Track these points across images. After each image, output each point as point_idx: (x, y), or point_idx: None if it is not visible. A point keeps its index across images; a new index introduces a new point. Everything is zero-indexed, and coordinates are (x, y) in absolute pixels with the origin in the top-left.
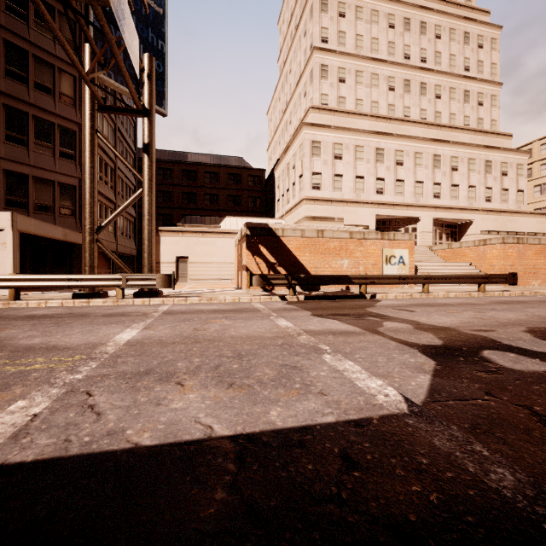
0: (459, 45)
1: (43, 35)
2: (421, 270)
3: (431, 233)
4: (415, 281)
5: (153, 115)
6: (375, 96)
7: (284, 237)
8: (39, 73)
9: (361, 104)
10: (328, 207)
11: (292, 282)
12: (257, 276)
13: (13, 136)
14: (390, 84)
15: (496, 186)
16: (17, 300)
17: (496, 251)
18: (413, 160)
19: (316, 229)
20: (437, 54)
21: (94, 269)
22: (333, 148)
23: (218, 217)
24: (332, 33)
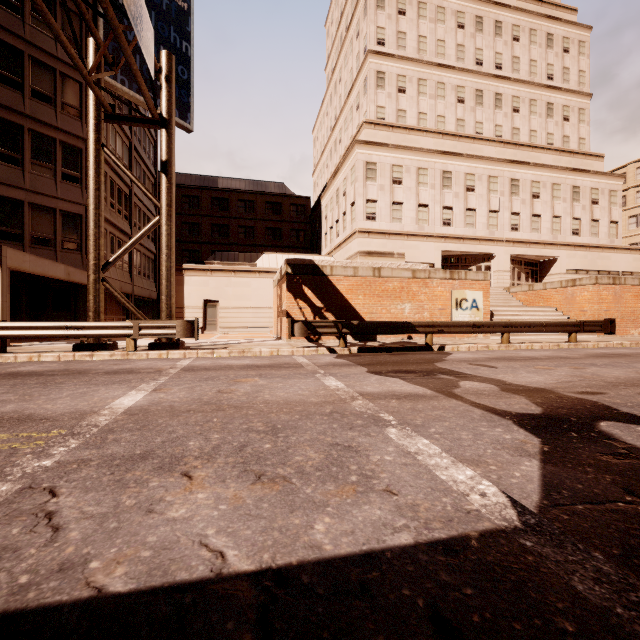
0: (541, 49)
1: (41, 32)
2: (497, 317)
3: (507, 272)
4: (493, 329)
5: (173, 126)
6: (441, 109)
7: (333, 276)
8: (37, 78)
9: (424, 119)
10: (386, 241)
11: (342, 331)
12: (300, 324)
13: (4, 154)
14: (459, 94)
15: (584, 216)
16: (3, 353)
17: (588, 293)
18: (486, 186)
19: (372, 267)
20: (514, 59)
21: (99, 314)
22: (391, 171)
23: (254, 254)
24: (390, 34)
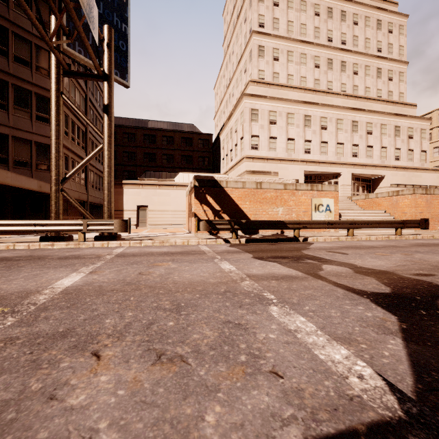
0: (373, 30)
1: (21, 15)
2: (343, 217)
3: (350, 186)
4: (342, 226)
5: (112, 80)
6: (304, 72)
7: (228, 188)
8: (18, 48)
9: (292, 79)
10: (265, 164)
11: (234, 227)
12: (203, 222)
13: None
14: (316, 62)
15: (403, 147)
16: None
17: (408, 200)
18: (335, 125)
19: (255, 182)
20: (354, 37)
21: (59, 215)
22: (268, 115)
23: (173, 173)
24: (267, 19)
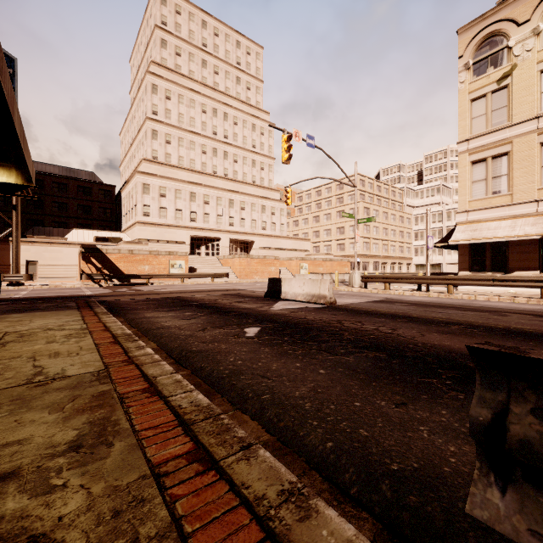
0: (249, 131)
1: None
2: (198, 271)
3: (228, 247)
4: (176, 276)
5: None
6: (193, 156)
7: (107, 253)
8: None
9: (182, 160)
10: (156, 229)
11: (106, 278)
12: (85, 275)
13: None
14: (203, 149)
15: (268, 221)
16: None
17: (237, 261)
18: (216, 202)
19: (128, 249)
20: (235, 134)
21: None
22: (159, 190)
23: (66, 229)
24: (161, 109)
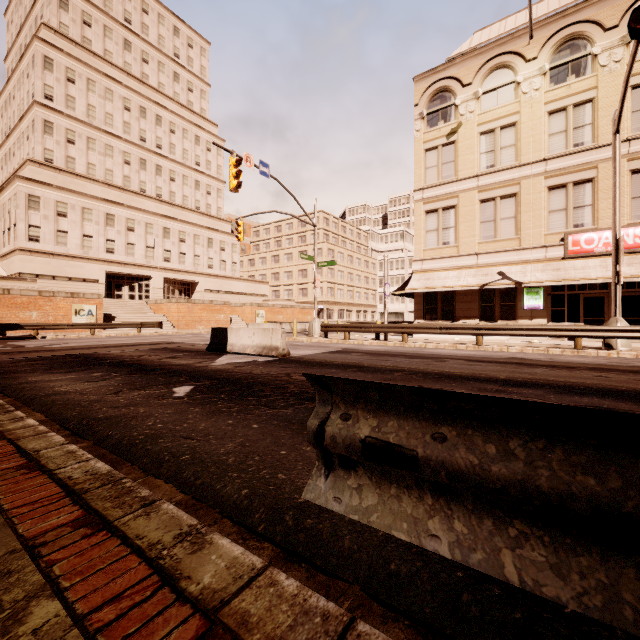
0: (191, 144)
1: None
2: (118, 320)
3: (162, 289)
4: (83, 327)
5: None
6: (110, 165)
7: None
8: None
9: (94, 169)
10: (50, 260)
11: None
12: None
13: None
14: (126, 158)
15: (216, 257)
16: None
17: (175, 307)
18: (144, 229)
19: (2, 288)
20: (172, 145)
21: None
22: (56, 206)
23: None
24: (59, 94)
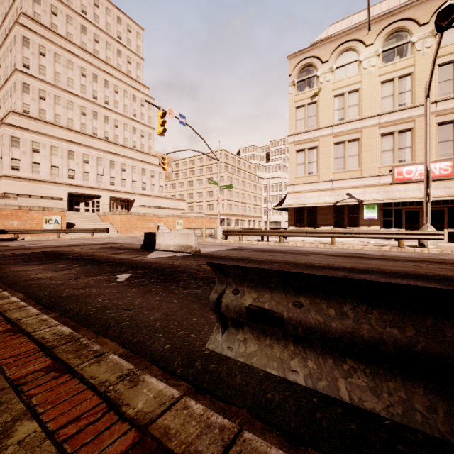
0: (130, 101)
1: None
2: (76, 227)
3: (108, 205)
4: (51, 232)
5: None
6: (71, 116)
7: None
8: None
9: (59, 118)
10: (27, 183)
11: None
12: None
13: None
14: (82, 110)
15: (148, 182)
16: None
17: (118, 218)
18: (96, 162)
19: None
20: (116, 102)
21: None
22: (31, 144)
23: None
24: (33, 64)
